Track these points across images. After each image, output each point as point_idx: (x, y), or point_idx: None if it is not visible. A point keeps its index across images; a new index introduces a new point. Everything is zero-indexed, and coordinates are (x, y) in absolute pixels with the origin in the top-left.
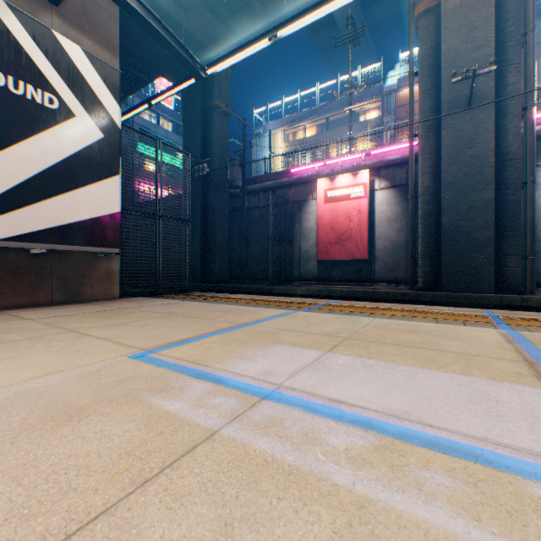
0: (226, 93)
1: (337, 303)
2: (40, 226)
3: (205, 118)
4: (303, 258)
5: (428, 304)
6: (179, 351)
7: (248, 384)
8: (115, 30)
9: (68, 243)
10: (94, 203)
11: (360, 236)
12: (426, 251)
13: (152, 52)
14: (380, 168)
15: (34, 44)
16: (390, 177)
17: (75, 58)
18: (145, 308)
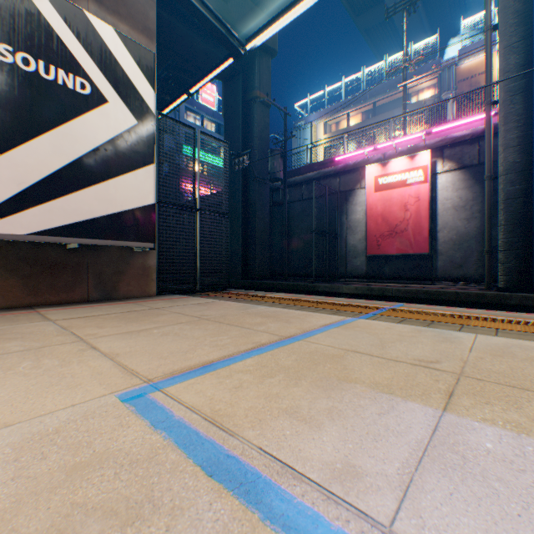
0: (267, 83)
1: (404, 308)
2: (72, 220)
3: (246, 111)
4: (350, 253)
5: (515, 309)
6: (195, 388)
7: (313, 517)
8: (151, 13)
9: (101, 237)
10: (127, 194)
11: (419, 227)
12: (511, 243)
13: (194, 49)
14: (444, 147)
15: (65, 26)
16: (457, 157)
17: (108, 40)
18: (177, 308)
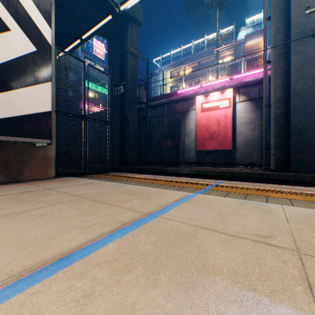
0: (136, 42)
1: (224, 184)
2: None
3: (122, 59)
4: (186, 149)
5: (281, 182)
6: (33, 305)
7: None
8: None
9: (3, 134)
10: (27, 102)
11: (226, 134)
12: (278, 143)
13: (87, 14)
14: (240, 87)
15: None
16: (247, 93)
17: None
18: (65, 188)
